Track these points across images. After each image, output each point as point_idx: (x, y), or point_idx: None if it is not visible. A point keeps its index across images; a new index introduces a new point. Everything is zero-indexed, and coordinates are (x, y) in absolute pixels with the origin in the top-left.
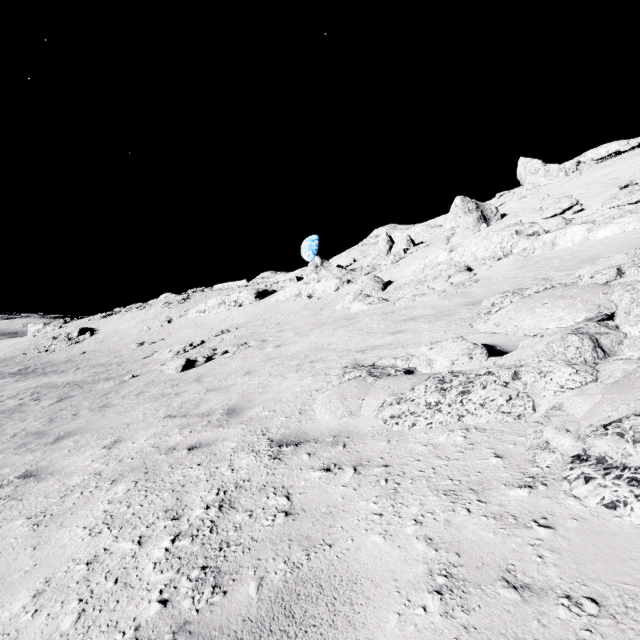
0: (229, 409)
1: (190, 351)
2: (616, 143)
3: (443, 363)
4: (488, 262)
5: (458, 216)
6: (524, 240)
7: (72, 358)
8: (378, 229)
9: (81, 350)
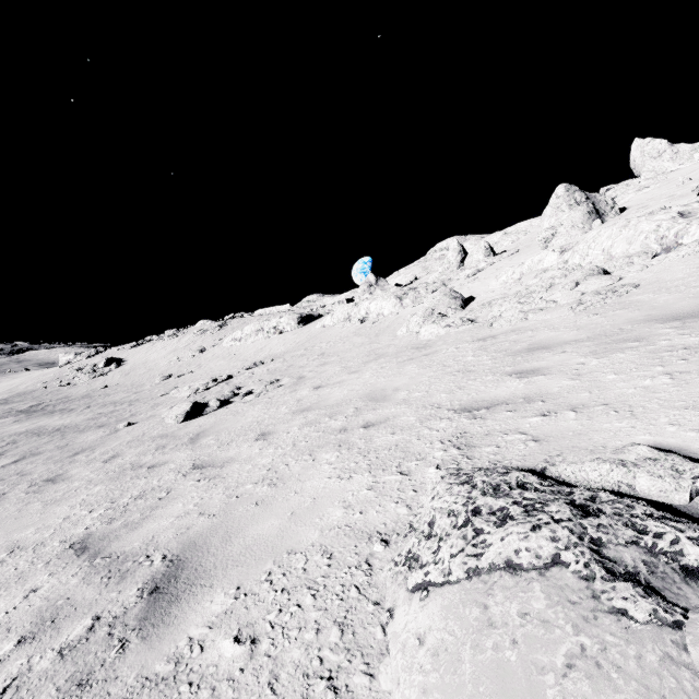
0: (172, 562)
1: (212, 388)
2: None
3: None
4: (636, 260)
5: (560, 211)
6: None
7: (91, 393)
8: (443, 241)
9: (104, 383)
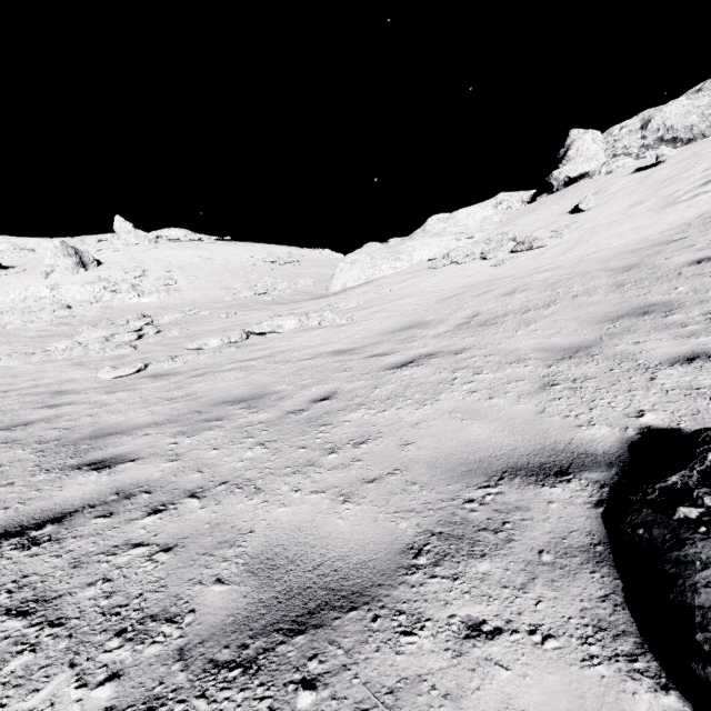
0: None
1: None
2: (182, 231)
3: (63, 347)
4: (85, 304)
5: (58, 256)
6: (109, 294)
7: None
8: None
9: None
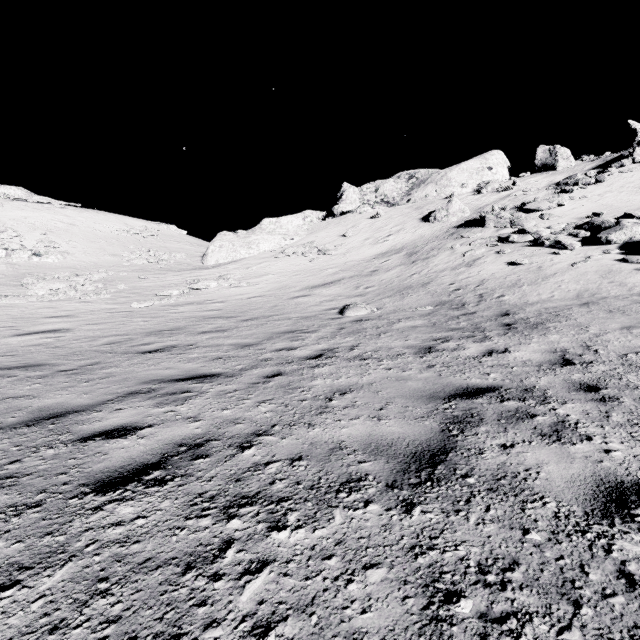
0: None
1: None
2: (21, 191)
3: (43, 293)
4: None
5: None
6: (3, 252)
7: None
8: None
9: None
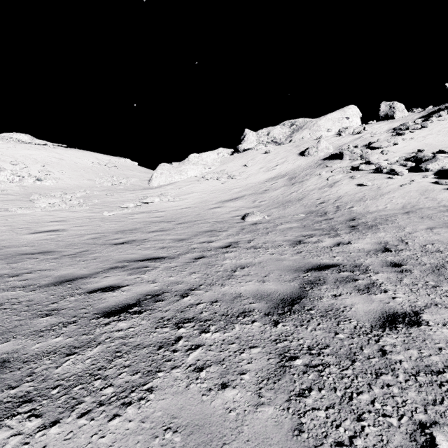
0: None
1: None
2: (27, 136)
3: (45, 205)
4: (3, 183)
5: None
6: (17, 178)
7: None
8: None
9: None
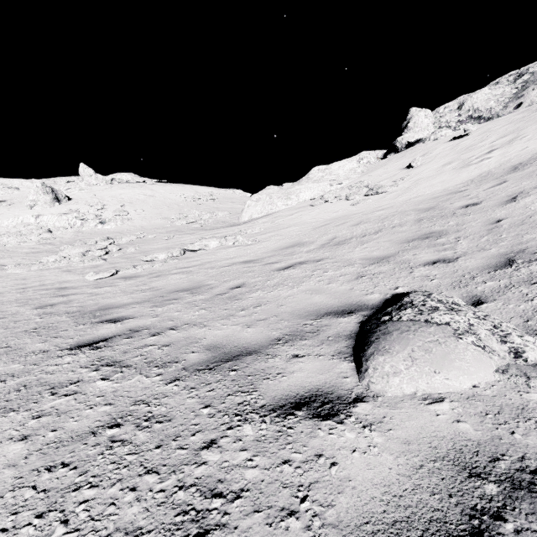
0: None
1: None
2: (130, 175)
3: (53, 260)
4: (61, 229)
5: (39, 194)
6: (79, 222)
7: None
8: None
9: None
